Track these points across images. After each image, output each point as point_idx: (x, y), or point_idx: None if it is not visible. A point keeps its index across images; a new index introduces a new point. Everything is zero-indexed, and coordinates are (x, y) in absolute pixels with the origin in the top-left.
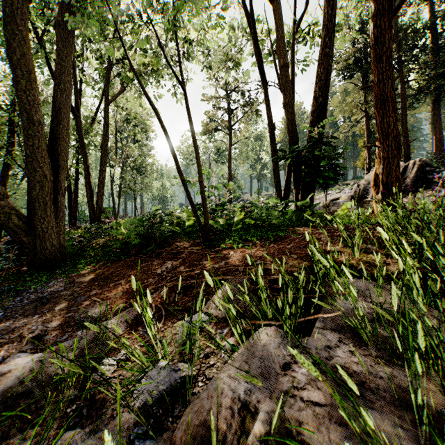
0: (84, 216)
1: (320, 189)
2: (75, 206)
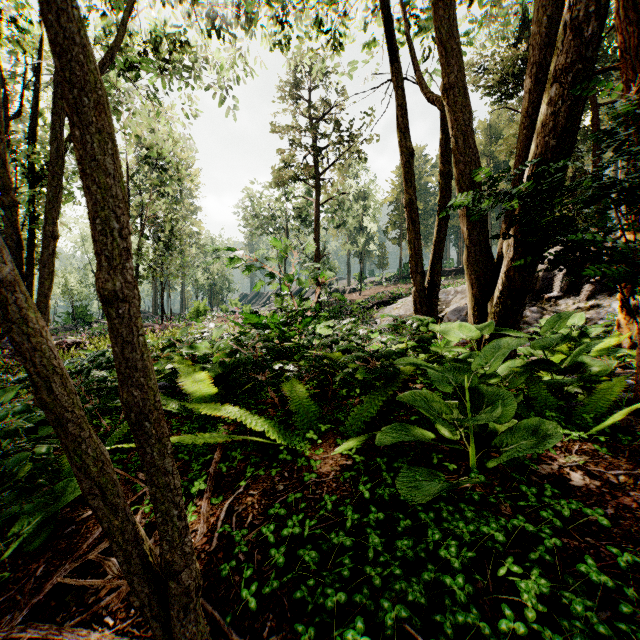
0: (85, 315)
1: (453, 274)
2: None
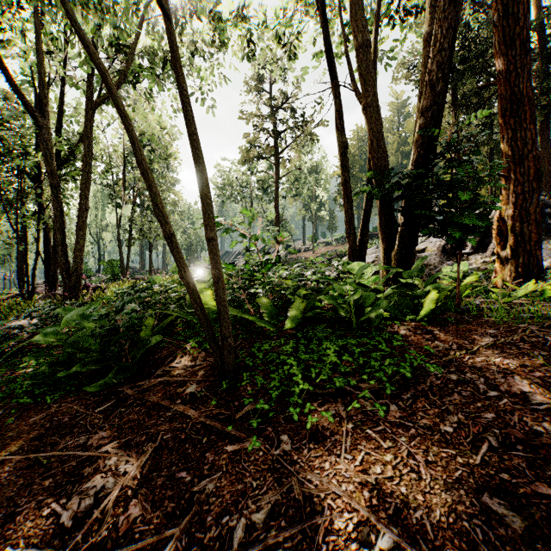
0: (85, 270)
1: None
2: (54, 262)
